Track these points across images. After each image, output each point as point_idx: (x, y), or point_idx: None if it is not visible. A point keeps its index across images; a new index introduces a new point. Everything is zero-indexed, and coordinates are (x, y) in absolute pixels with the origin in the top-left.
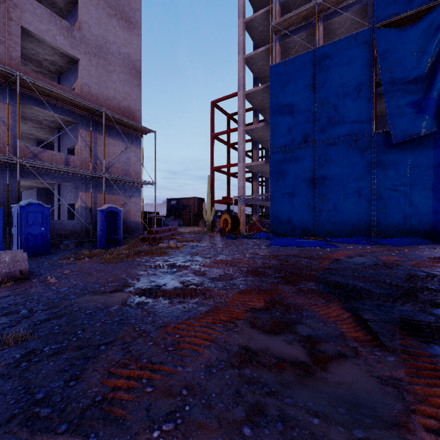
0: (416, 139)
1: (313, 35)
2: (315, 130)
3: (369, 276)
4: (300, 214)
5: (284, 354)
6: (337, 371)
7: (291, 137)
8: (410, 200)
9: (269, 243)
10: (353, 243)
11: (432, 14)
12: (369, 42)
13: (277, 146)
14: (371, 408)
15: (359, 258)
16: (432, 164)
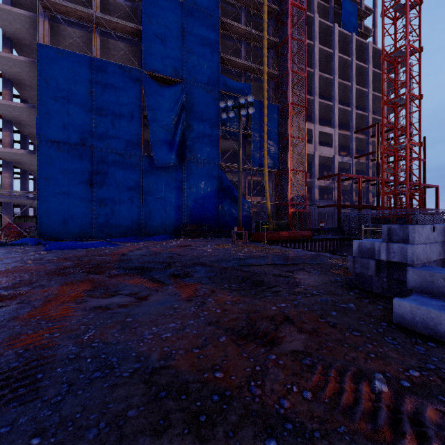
0: (168, 167)
1: (90, 40)
2: (93, 136)
3: (149, 260)
4: (77, 216)
5: (123, 301)
6: (151, 298)
7: (67, 134)
8: (165, 208)
9: (44, 248)
10: (130, 242)
11: (176, 86)
12: (139, 81)
13: (47, 138)
14: (168, 302)
15: (138, 251)
16: (176, 186)
